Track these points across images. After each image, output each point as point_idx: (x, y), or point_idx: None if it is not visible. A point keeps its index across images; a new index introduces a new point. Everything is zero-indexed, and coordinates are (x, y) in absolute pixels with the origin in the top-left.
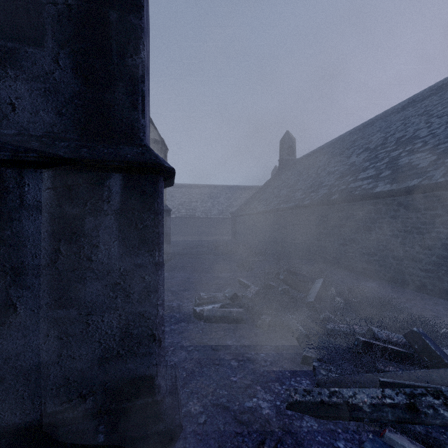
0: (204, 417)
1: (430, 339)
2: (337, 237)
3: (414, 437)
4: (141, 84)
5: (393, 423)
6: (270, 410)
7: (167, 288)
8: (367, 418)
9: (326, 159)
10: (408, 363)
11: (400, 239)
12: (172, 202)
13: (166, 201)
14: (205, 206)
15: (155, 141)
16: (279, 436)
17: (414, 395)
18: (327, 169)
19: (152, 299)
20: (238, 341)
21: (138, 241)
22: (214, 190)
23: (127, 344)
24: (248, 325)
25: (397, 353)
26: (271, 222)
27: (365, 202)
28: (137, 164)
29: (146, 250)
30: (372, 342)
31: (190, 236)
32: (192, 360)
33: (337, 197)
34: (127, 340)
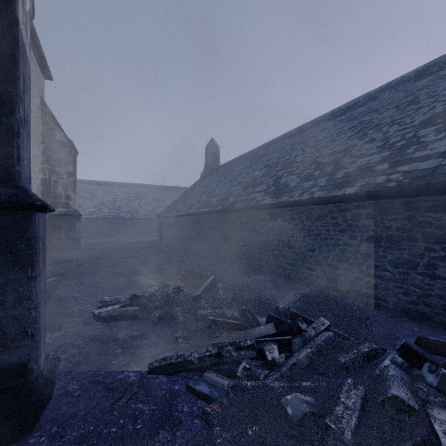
0: (80, 392)
1: (252, 313)
2: (239, 239)
3: (222, 373)
4: (17, 138)
5: (210, 366)
6: (136, 377)
7: (72, 295)
8: (196, 368)
9: (240, 170)
10: (238, 330)
11: (277, 241)
12: (92, 201)
13: (75, 206)
14: (131, 206)
15: (62, 144)
16: (136, 391)
17: (222, 347)
18: (239, 179)
19: (25, 304)
20: (128, 334)
21: (12, 262)
22: (141, 190)
23: (1, 341)
24: (143, 320)
25: (232, 325)
26: (192, 224)
27: (257, 211)
28: (10, 205)
29: (20, 268)
30: (216, 319)
31: (113, 237)
32: (81, 354)
33: (239, 205)
34: (1, 338)
